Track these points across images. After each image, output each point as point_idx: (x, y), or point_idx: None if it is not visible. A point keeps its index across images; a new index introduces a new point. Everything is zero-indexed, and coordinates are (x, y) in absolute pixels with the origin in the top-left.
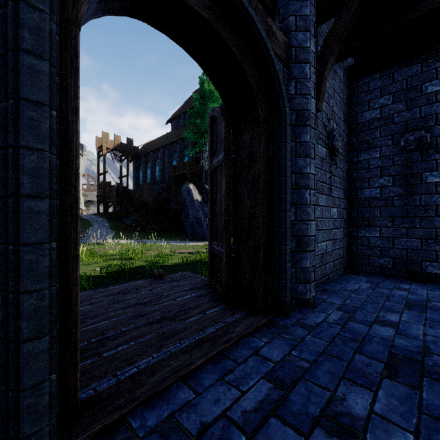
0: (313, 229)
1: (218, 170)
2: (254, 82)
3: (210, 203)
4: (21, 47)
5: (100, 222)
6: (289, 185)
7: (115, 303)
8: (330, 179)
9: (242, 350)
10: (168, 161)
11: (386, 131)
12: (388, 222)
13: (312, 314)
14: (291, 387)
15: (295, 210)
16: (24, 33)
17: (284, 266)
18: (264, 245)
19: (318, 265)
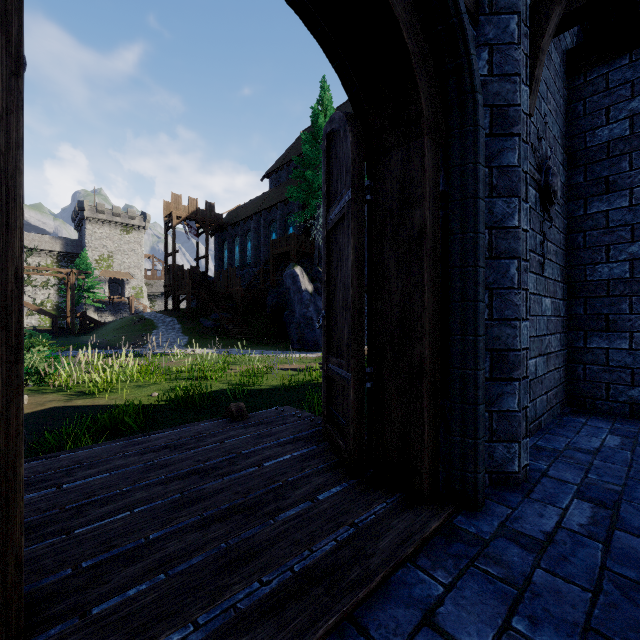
0: (523, 337)
1: (341, 227)
2: (412, 43)
3: (326, 290)
4: None
5: (168, 323)
6: (483, 248)
7: (154, 469)
8: (541, 245)
9: (396, 610)
10: (264, 234)
11: None
12: None
13: (529, 507)
14: None
15: (489, 299)
16: None
17: (472, 410)
18: (431, 367)
19: None
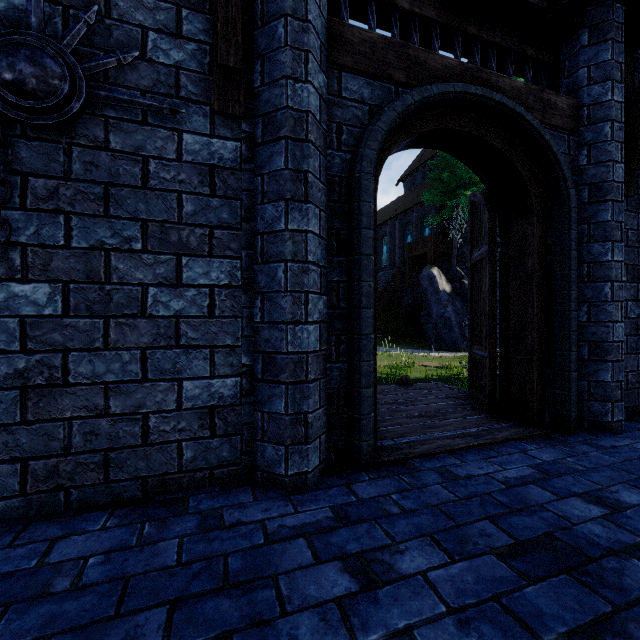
0: (618, 334)
1: (481, 264)
2: (524, 170)
3: (470, 302)
4: (361, 227)
5: None
6: (575, 279)
7: None
8: None
9: (507, 448)
10: (399, 237)
11: None
12: None
13: (611, 438)
14: (556, 476)
15: (587, 308)
16: (362, 219)
17: (567, 375)
18: (539, 349)
19: (638, 385)
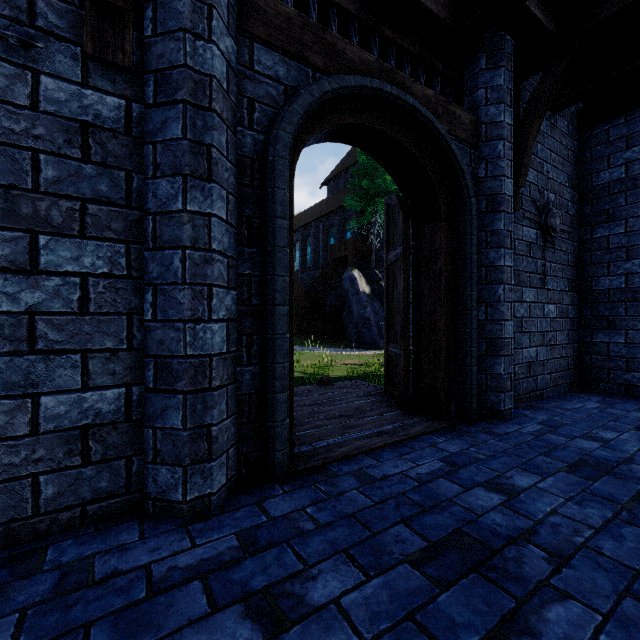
0: (508, 331)
1: (396, 265)
2: (434, 176)
3: (386, 301)
4: (275, 215)
5: None
6: (476, 281)
7: None
8: (543, 267)
9: (419, 443)
10: (323, 239)
11: (635, 197)
12: (638, 323)
13: (504, 425)
14: (462, 467)
15: (485, 308)
16: (277, 207)
17: (469, 370)
18: (446, 346)
19: (523, 376)
